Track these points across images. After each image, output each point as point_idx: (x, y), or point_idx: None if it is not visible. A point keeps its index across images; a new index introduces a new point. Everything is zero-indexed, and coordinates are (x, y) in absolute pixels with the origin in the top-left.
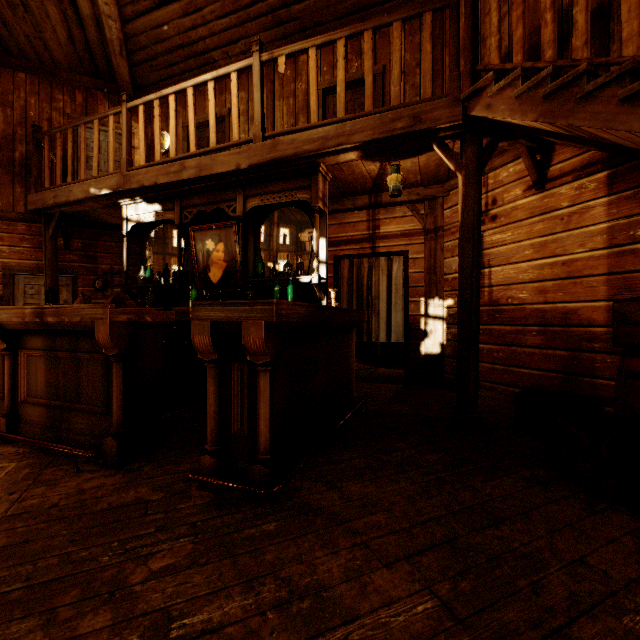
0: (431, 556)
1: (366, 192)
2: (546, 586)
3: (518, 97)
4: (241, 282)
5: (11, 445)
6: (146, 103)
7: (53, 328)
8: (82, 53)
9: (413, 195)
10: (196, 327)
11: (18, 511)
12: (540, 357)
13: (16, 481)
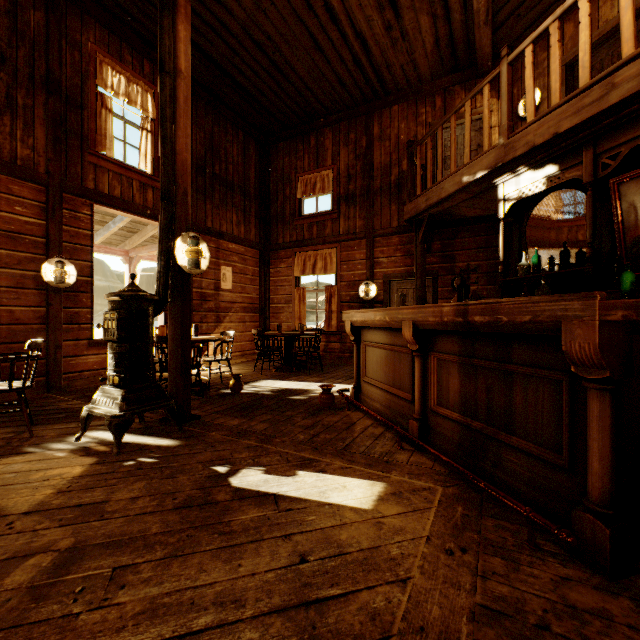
0: None
1: None
2: None
3: None
4: None
5: (423, 454)
6: (535, 39)
7: (478, 330)
8: (444, 52)
9: None
10: None
11: (490, 602)
12: None
13: (456, 524)
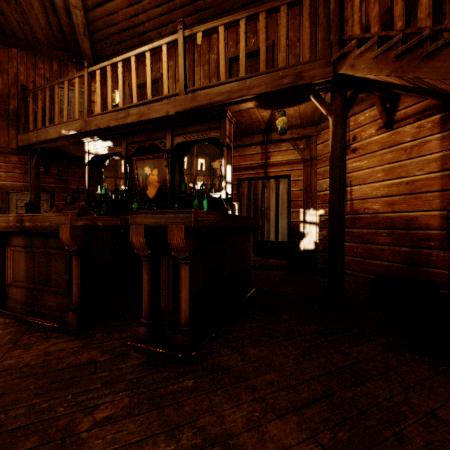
0: (314, 409)
1: (260, 132)
2: (407, 436)
3: (375, 58)
4: (170, 197)
5: (0, 317)
6: (101, 68)
7: (30, 231)
8: (57, 34)
9: (294, 134)
10: (133, 230)
11: None
12: (389, 252)
13: (0, 345)
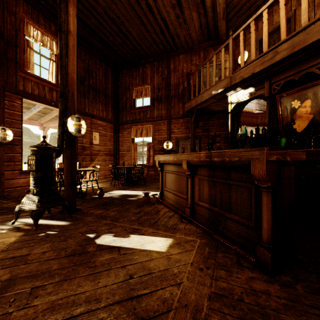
0: None
1: None
2: None
3: None
4: None
5: (192, 224)
6: (244, 28)
7: (216, 164)
8: (204, 31)
9: None
10: None
11: (218, 290)
12: None
13: (205, 256)
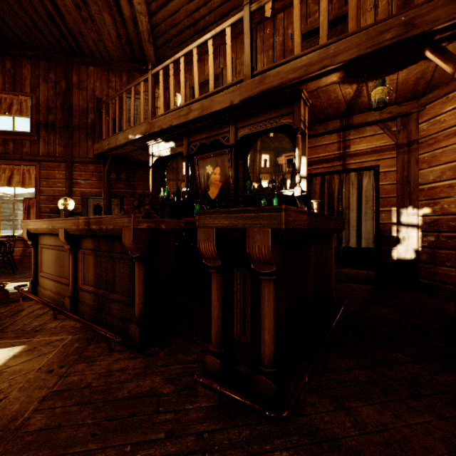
0: None
1: (338, 116)
2: None
3: None
4: (233, 197)
5: (72, 319)
6: (164, 68)
7: (96, 234)
8: (125, 46)
9: (385, 114)
10: (202, 234)
11: (61, 387)
12: None
13: (67, 354)
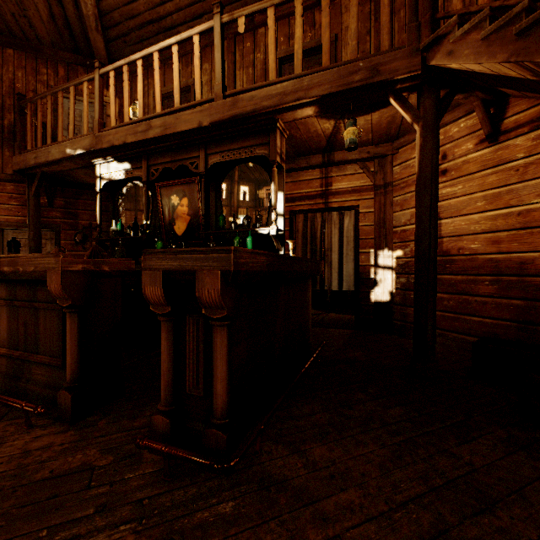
0: None
1: (320, 151)
2: None
3: (485, 39)
4: (203, 234)
5: None
6: (116, 69)
7: (10, 278)
8: (63, 30)
9: (364, 153)
10: (147, 277)
11: None
12: (493, 306)
13: None
